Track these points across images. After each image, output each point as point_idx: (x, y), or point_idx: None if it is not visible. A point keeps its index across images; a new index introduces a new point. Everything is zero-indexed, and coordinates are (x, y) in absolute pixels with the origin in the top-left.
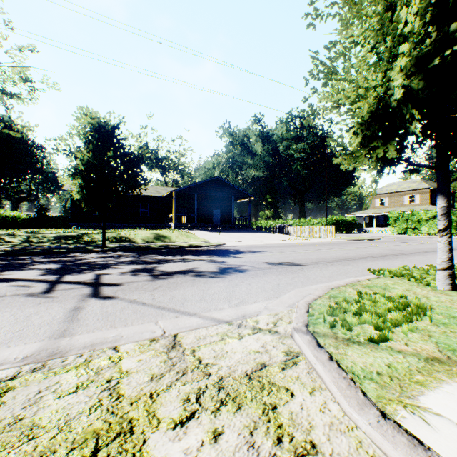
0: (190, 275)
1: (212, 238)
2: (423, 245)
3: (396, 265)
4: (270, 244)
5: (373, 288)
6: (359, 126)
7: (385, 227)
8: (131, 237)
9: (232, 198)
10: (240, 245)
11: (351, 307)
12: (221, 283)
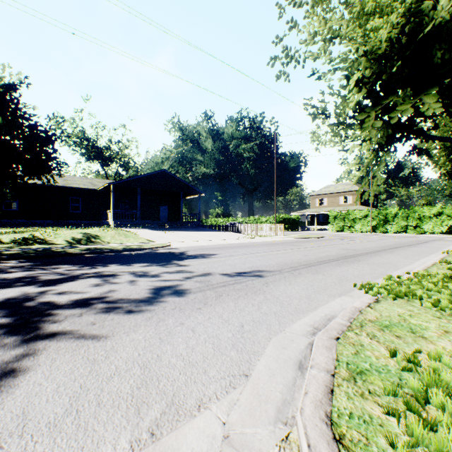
0: (92, 312)
1: (156, 237)
2: (367, 243)
3: (368, 271)
4: (221, 244)
5: (396, 332)
6: (370, 67)
7: (324, 225)
8: (49, 238)
9: (181, 193)
10: (188, 246)
11: (451, 448)
12: (141, 332)
